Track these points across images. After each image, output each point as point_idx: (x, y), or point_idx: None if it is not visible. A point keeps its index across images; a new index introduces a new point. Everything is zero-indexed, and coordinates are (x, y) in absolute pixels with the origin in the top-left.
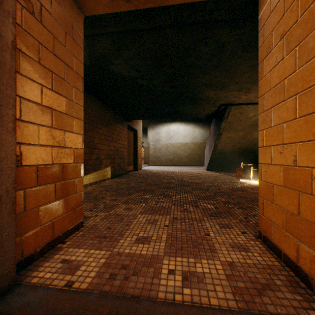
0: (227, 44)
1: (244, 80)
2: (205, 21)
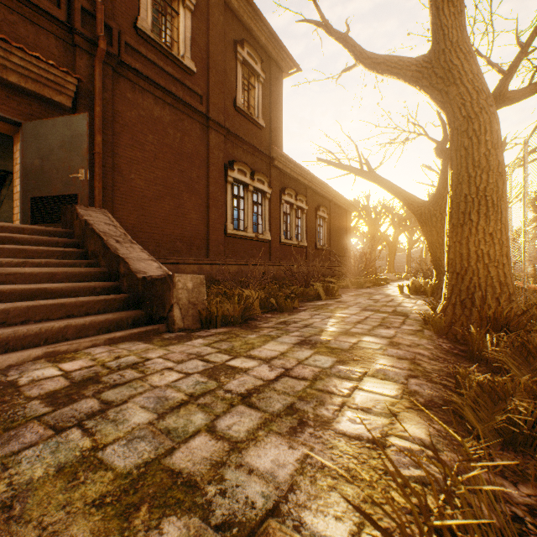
0: (2, 139)
1: None
2: None
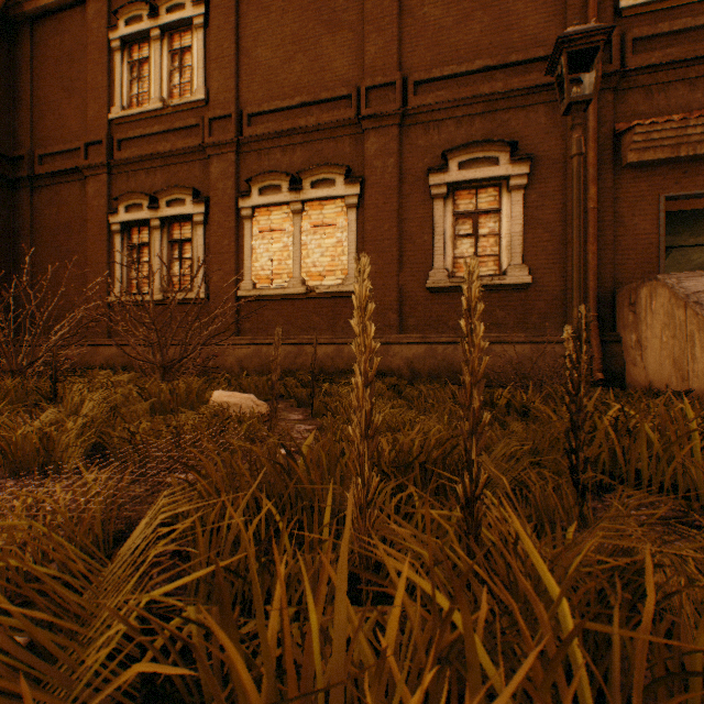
0: (699, 214)
1: (700, 229)
2: (693, 209)
